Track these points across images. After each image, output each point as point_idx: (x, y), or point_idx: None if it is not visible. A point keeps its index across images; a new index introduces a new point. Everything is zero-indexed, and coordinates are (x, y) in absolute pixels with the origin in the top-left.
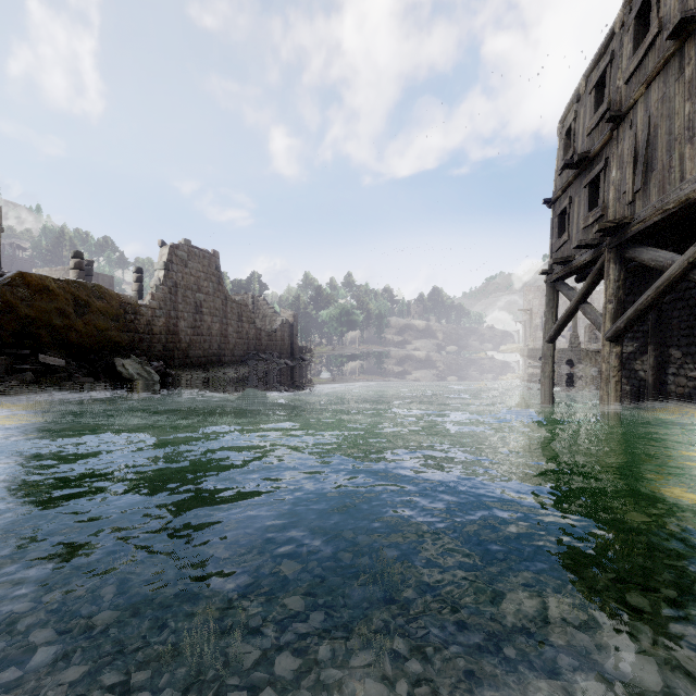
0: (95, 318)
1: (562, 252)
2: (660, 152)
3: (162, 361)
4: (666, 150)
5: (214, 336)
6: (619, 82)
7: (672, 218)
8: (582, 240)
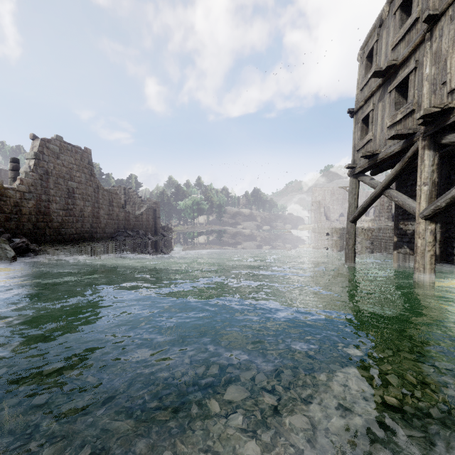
0: None
1: (365, 149)
2: None
3: (32, 238)
4: None
5: (87, 217)
6: None
7: None
8: (398, 130)
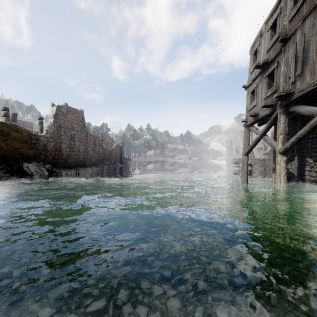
0: (13, 142)
1: (253, 111)
2: (311, 54)
3: (52, 165)
4: (315, 52)
5: (81, 152)
6: (285, 22)
7: None
8: (266, 103)
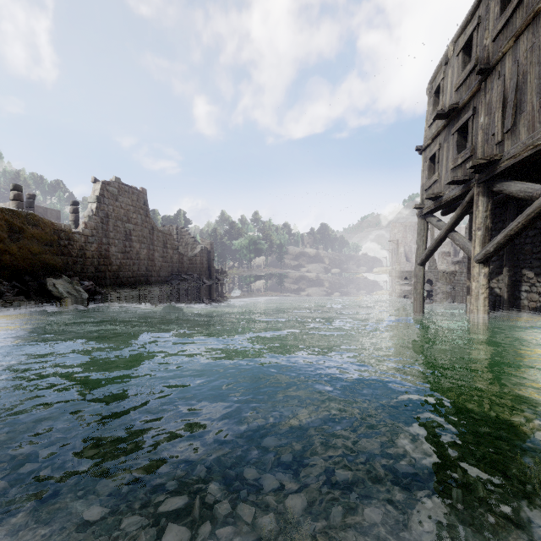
0: (29, 242)
1: (432, 190)
2: (530, 95)
3: (94, 281)
4: (535, 93)
5: (142, 260)
6: (486, 41)
7: (540, 153)
8: (455, 177)
